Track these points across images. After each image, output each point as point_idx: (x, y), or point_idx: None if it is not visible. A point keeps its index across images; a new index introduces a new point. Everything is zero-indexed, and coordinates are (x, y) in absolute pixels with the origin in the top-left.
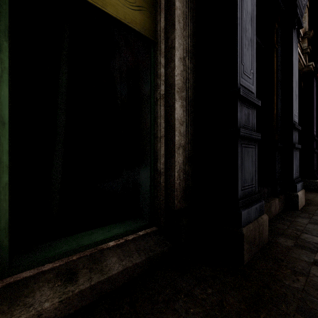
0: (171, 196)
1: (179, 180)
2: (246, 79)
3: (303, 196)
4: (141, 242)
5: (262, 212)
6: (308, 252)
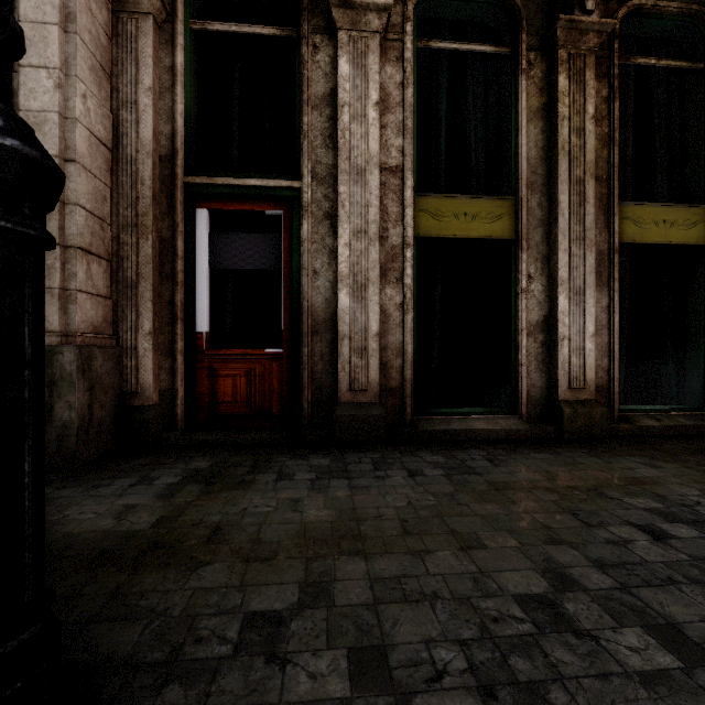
0: None
1: None
2: None
3: None
4: (700, 417)
5: None
6: None
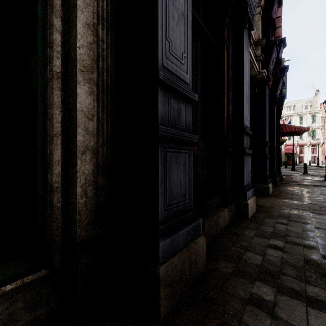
0: (73, 221)
1: (84, 198)
2: (175, 62)
3: (254, 203)
4: None
5: (198, 234)
6: (247, 281)
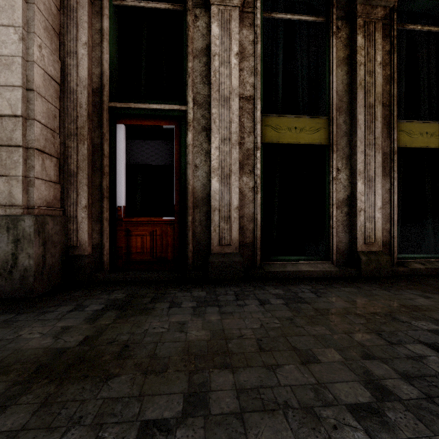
0: None
1: None
2: None
3: None
4: None
5: None
6: None
